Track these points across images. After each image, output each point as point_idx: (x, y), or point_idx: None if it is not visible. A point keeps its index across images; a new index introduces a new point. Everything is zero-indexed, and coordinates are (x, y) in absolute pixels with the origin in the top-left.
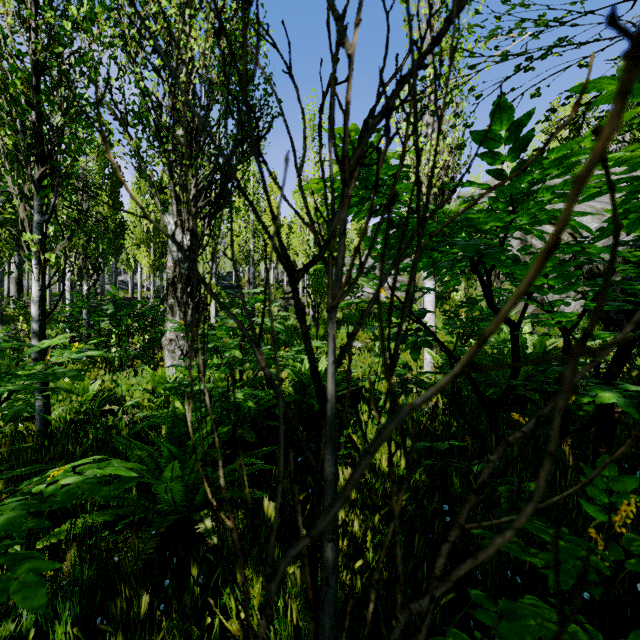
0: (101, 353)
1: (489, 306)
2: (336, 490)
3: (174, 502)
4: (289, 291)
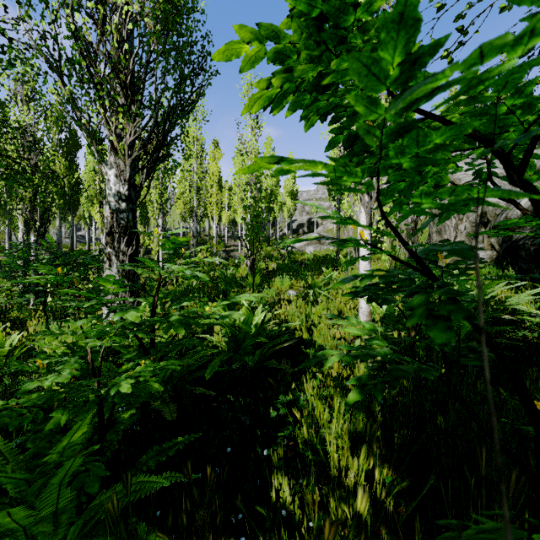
0: None
1: None
2: None
3: None
4: (230, 245)
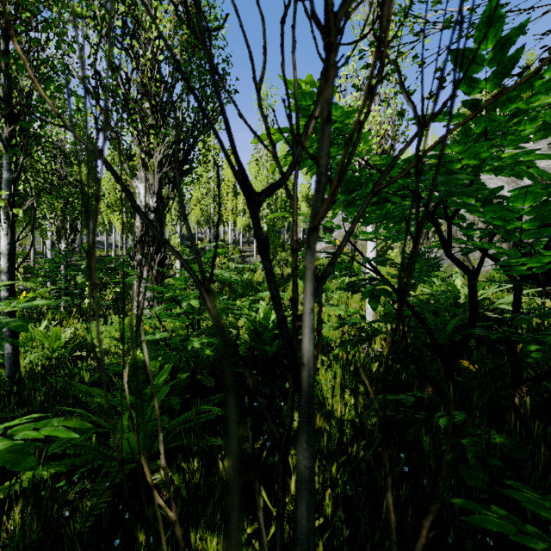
0: (48, 302)
1: (447, 254)
2: (313, 490)
3: (131, 450)
4: (245, 250)
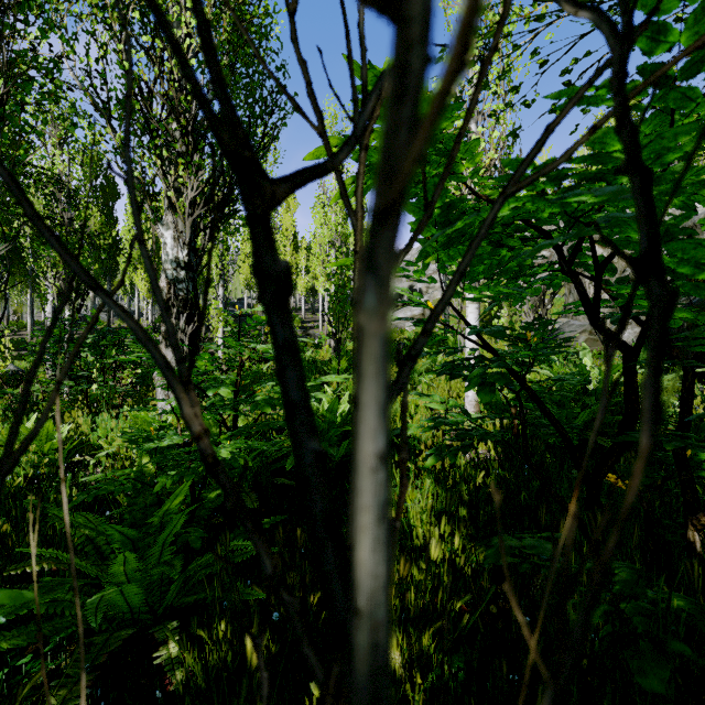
0: None
1: (592, 322)
2: None
3: (130, 607)
4: (308, 320)
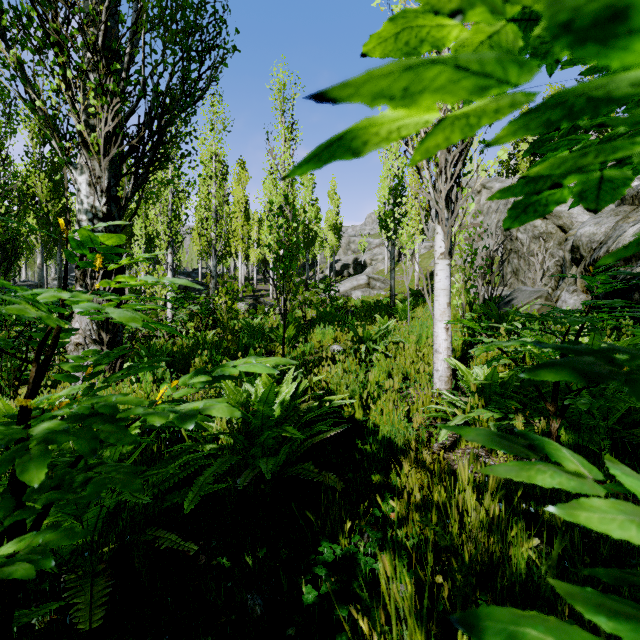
0: None
1: None
2: None
3: None
4: (259, 289)
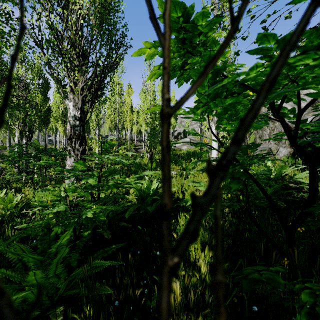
0: None
1: (292, 143)
2: None
3: None
4: (137, 145)
